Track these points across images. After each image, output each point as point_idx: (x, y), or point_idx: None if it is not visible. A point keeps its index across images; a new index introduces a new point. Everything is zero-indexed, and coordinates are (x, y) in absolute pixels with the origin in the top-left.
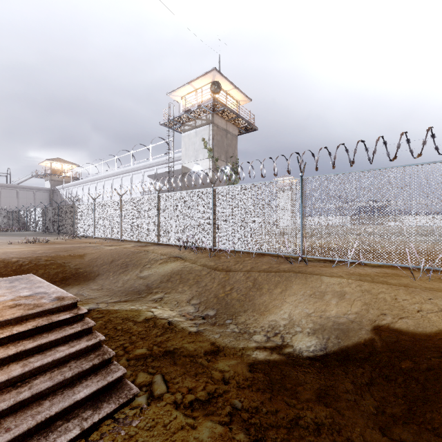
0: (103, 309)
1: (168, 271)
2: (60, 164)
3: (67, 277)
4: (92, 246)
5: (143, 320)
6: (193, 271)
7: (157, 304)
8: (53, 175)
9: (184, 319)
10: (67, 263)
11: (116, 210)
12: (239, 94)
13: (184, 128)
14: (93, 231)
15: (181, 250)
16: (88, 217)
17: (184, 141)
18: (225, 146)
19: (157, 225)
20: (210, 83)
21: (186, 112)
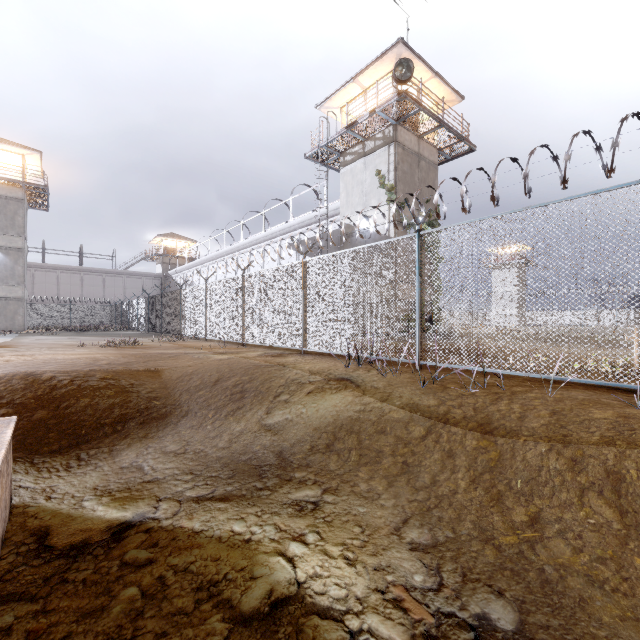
0: (162, 527)
1: (326, 415)
2: (174, 240)
3: (128, 414)
4: (192, 354)
5: (260, 613)
6: (388, 421)
7: (303, 521)
8: (165, 256)
9: (405, 633)
10: (137, 385)
11: (235, 294)
12: (441, 88)
13: (345, 159)
14: (204, 330)
15: (350, 365)
16: (198, 307)
17: (345, 182)
18: (416, 181)
19: (301, 317)
20: (391, 73)
21: (349, 128)
